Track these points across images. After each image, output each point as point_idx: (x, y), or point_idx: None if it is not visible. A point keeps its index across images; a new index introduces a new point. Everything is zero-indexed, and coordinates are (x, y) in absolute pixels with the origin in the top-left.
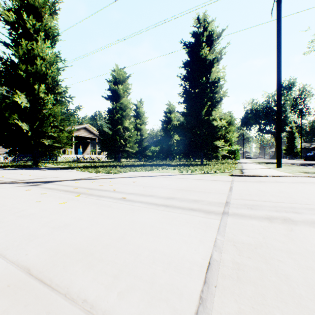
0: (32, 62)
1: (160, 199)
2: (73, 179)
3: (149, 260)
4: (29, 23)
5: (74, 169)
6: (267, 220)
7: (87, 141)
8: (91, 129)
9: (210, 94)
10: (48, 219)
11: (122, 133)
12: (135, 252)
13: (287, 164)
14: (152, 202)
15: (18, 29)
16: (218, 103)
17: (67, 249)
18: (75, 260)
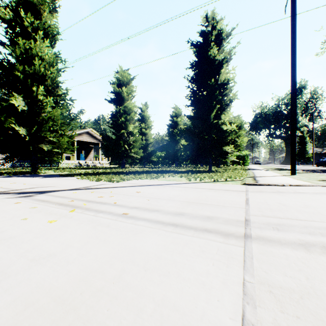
0: (30, 63)
1: (167, 215)
2: (70, 189)
3: (155, 322)
4: (27, 21)
5: (74, 176)
6: (303, 247)
7: (90, 147)
8: (94, 133)
9: (219, 96)
10: (29, 246)
11: (126, 137)
12: (135, 304)
13: (300, 171)
14: (159, 219)
15: (15, 27)
16: (228, 106)
17: (42, 298)
18: (49, 321)
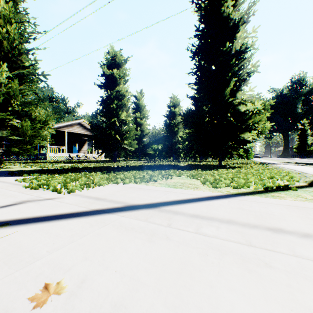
0: None
1: None
2: None
3: None
4: None
5: (22, 176)
6: None
7: (83, 139)
8: (87, 125)
9: (235, 67)
10: None
11: (118, 127)
12: None
13: None
14: None
15: None
16: (244, 82)
17: None
18: None
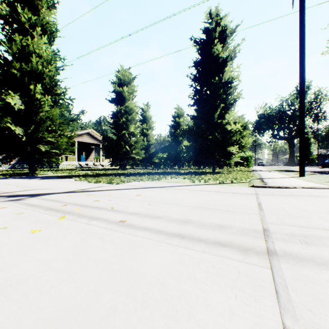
0: (28, 60)
1: (171, 223)
2: (66, 192)
3: None
4: (24, 17)
5: (72, 178)
6: None
7: (90, 148)
8: (95, 134)
9: (224, 95)
10: None
11: (128, 138)
12: None
13: (307, 172)
14: (161, 228)
15: (12, 23)
16: (232, 105)
17: None
18: None
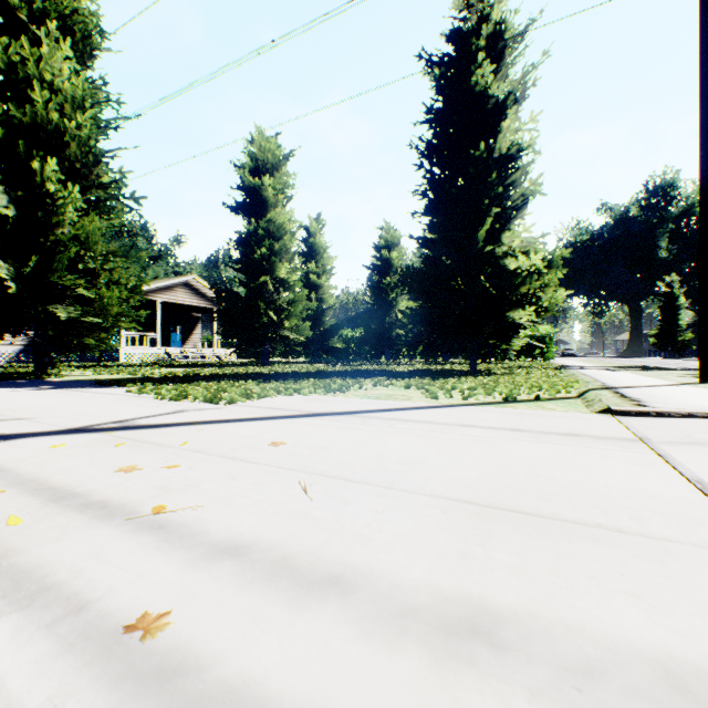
0: (25, 99)
1: (398, 644)
2: (64, 430)
3: None
4: None
5: (125, 386)
6: None
7: (193, 317)
8: (202, 286)
9: (499, 187)
10: None
11: (273, 293)
12: None
13: None
14: None
15: None
16: (518, 213)
17: None
18: None
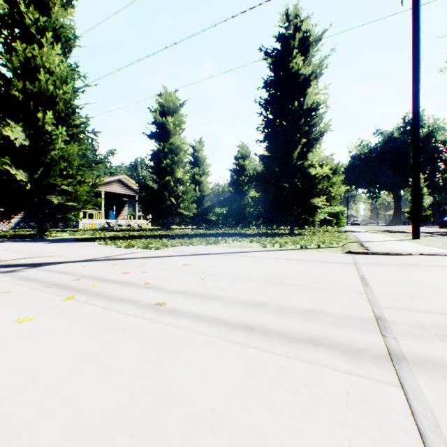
0: (34, 78)
1: (234, 306)
2: (83, 260)
3: None
4: (29, 17)
5: (95, 241)
6: None
7: (123, 200)
8: (129, 182)
9: (306, 127)
10: None
11: (173, 187)
12: None
13: (422, 234)
14: (219, 315)
15: (12, 27)
16: (317, 141)
17: None
18: None
